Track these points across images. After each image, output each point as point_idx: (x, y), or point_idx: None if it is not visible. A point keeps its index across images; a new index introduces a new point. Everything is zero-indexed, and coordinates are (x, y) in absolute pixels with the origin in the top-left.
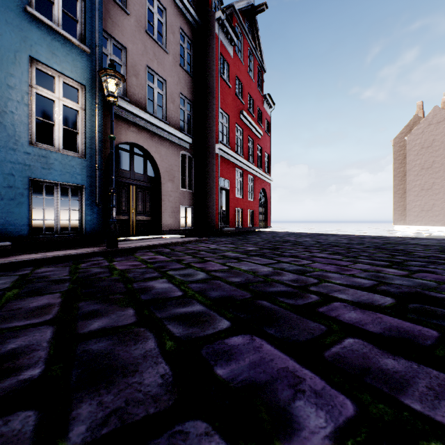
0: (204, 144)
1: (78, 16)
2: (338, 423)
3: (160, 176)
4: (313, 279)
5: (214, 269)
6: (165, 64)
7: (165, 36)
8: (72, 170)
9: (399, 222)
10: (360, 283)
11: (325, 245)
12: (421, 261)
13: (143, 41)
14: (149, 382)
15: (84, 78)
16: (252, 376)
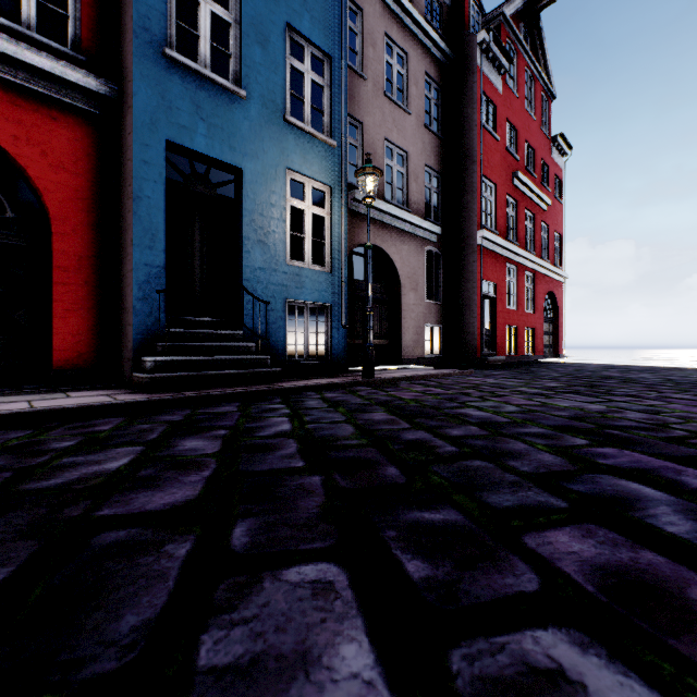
0: (457, 232)
1: (324, 106)
2: None
3: (400, 284)
4: (674, 419)
5: (522, 403)
6: (406, 130)
7: (405, 91)
8: (320, 287)
9: None
10: None
11: (683, 384)
12: None
13: (381, 107)
14: (547, 460)
15: (330, 177)
16: (634, 466)
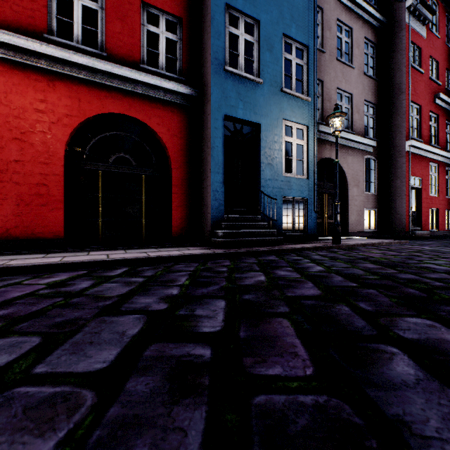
0: (388, 144)
1: (302, 77)
2: None
3: (346, 183)
4: None
5: None
6: (351, 79)
7: (350, 53)
8: (301, 188)
9: None
10: None
11: None
12: None
13: (334, 68)
14: None
15: (307, 120)
16: None
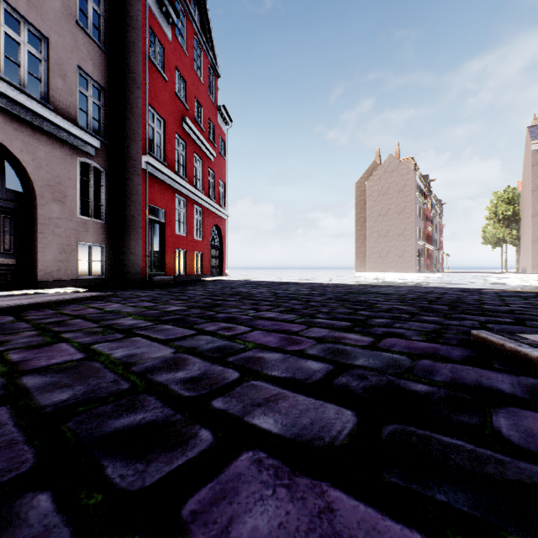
0: (123, 153)
1: None
2: None
3: (34, 191)
4: (232, 373)
5: (45, 364)
6: (46, 10)
7: None
8: None
9: (360, 269)
10: (308, 372)
11: (281, 297)
12: (385, 318)
13: None
14: None
15: None
16: None
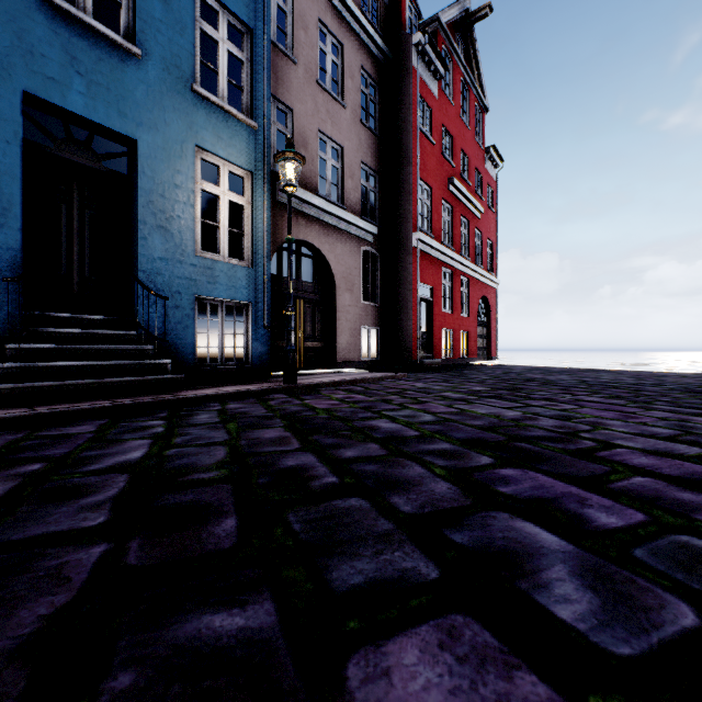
0: (394, 234)
1: (243, 83)
2: (628, 522)
3: (334, 284)
4: (584, 426)
5: (440, 411)
6: (342, 123)
7: (341, 83)
8: (238, 283)
9: None
10: (655, 432)
11: (595, 385)
12: None
13: (313, 96)
14: (440, 491)
15: (251, 162)
16: (536, 494)
